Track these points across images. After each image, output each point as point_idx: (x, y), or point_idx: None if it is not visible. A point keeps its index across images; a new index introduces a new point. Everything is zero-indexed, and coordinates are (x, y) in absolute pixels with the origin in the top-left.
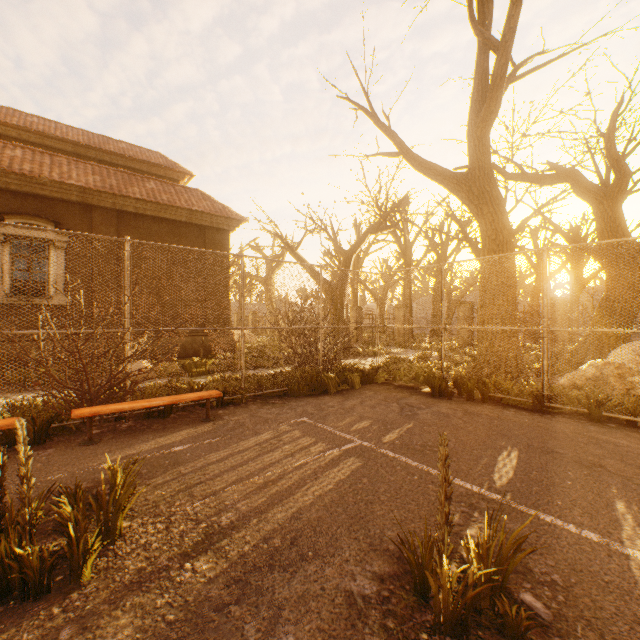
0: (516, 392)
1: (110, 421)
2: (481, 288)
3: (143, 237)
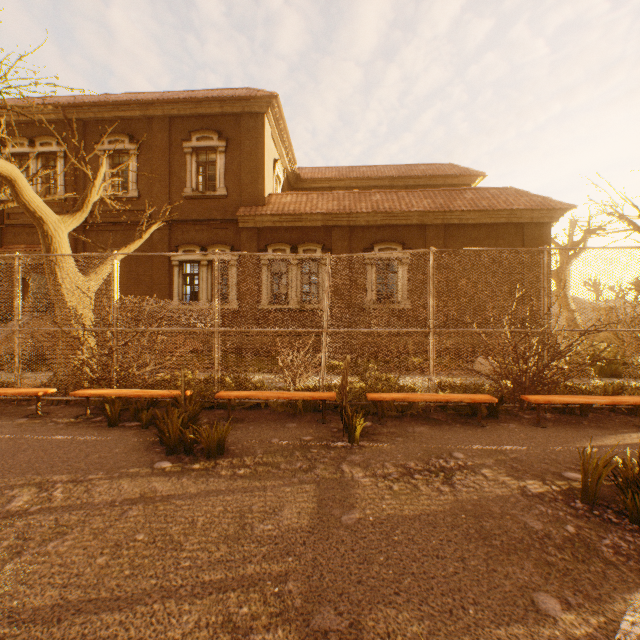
0: None
1: (525, 409)
2: None
3: (463, 245)
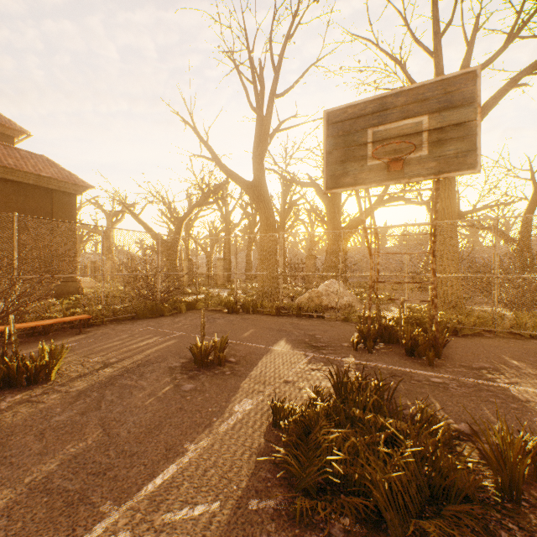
0: (270, 307)
1: (0, 340)
2: (260, 250)
3: None
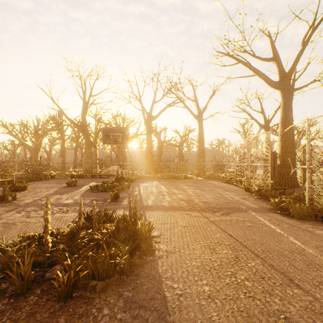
0: (89, 175)
1: None
2: (84, 154)
3: None
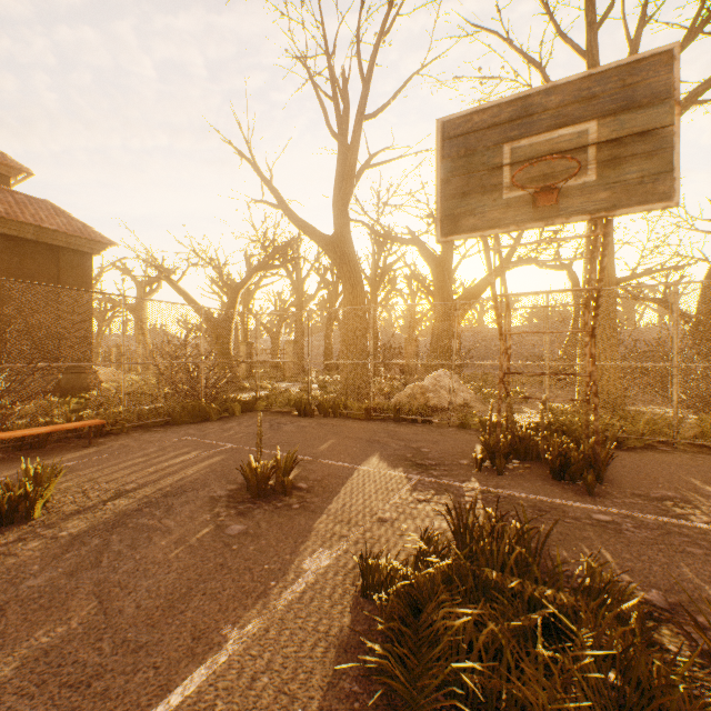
0: (357, 408)
1: None
2: (343, 330)
3: None
